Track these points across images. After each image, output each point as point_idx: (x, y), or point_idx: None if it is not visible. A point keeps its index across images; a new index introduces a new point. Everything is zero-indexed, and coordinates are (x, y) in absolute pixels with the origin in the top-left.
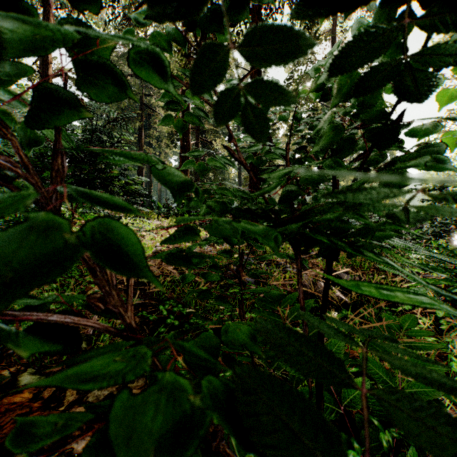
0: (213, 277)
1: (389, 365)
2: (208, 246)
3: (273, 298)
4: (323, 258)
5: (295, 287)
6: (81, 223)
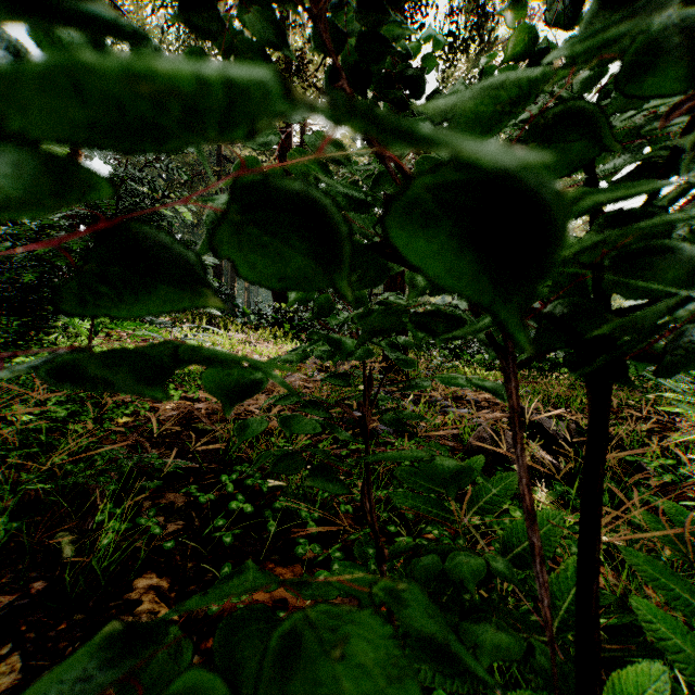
0: (306, 425)
1: (662, 599)
2: (319, 373)
3: (443, 479)
4: (587, 376)
5: (461, 440)
6: (119, 337)
